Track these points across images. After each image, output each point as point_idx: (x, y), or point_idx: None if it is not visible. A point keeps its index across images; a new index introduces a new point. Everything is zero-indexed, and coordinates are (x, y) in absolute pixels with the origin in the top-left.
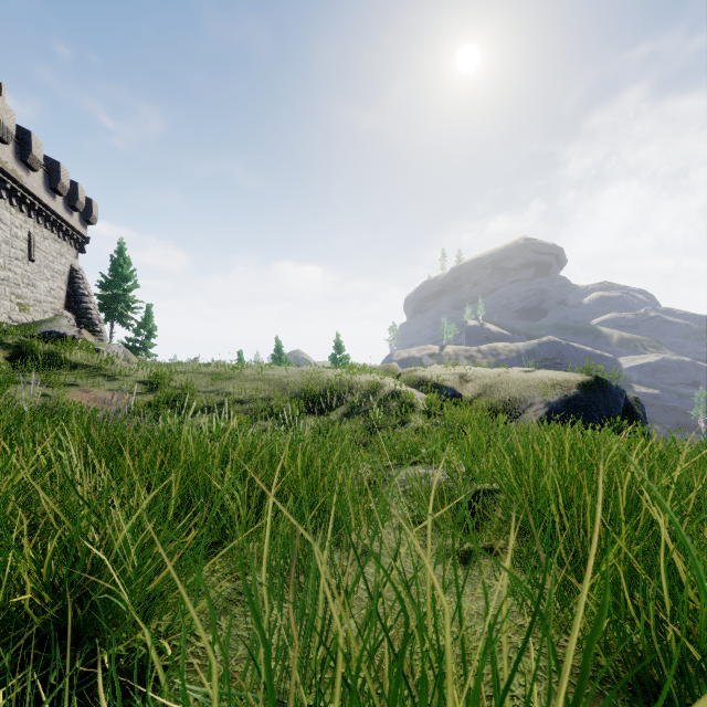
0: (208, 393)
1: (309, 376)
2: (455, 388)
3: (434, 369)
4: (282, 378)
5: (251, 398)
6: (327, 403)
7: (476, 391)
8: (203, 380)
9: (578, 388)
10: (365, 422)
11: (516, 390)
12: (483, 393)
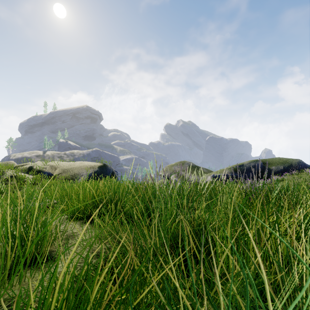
0: None
1: None
2: (49, 171)
3: (38, 163)
4: None
5: None
6: None
7: (60, 172)
8: None
9: (98, 168)
10: None
11: (77, 170)
12: (63, 173)
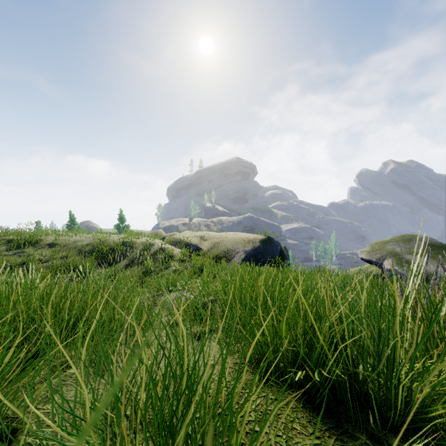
0: (9, 256)
1: (99, 240)
2: (198, 244)
3: (186, 233)
4: (77, 242)
5: (50, 257)
6: (114, 258)
7: (210, 246)
8: (4, 246)
9: (260, 242)
10: (141, 269)
11: (230, 245)
12: (213, 247)
